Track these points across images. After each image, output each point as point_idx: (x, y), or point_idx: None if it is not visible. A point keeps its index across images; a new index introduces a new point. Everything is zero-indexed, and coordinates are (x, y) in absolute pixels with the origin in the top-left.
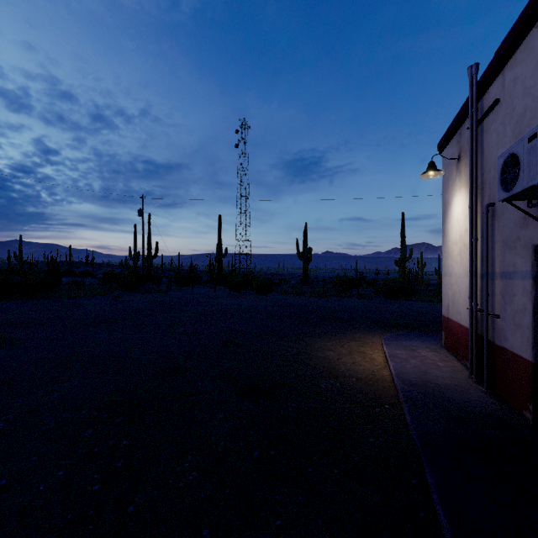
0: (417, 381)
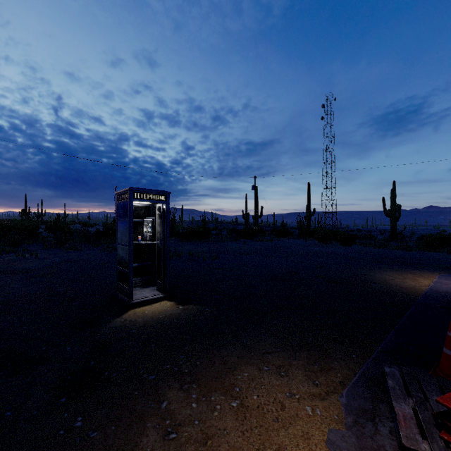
0: (442, 291)
